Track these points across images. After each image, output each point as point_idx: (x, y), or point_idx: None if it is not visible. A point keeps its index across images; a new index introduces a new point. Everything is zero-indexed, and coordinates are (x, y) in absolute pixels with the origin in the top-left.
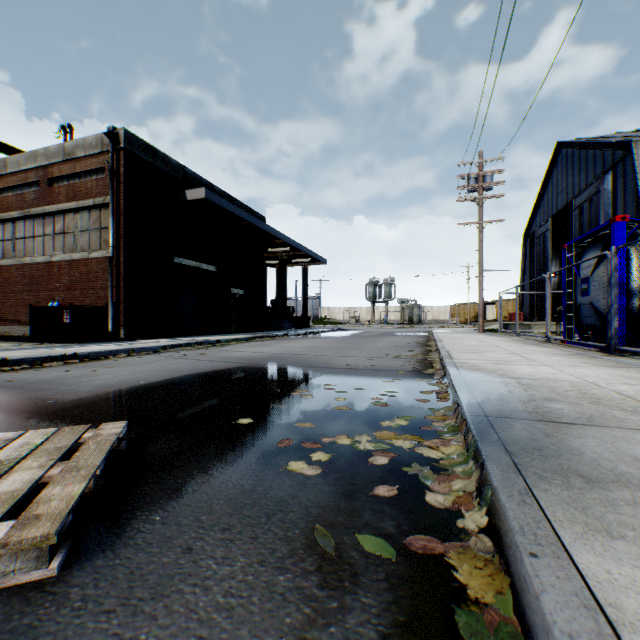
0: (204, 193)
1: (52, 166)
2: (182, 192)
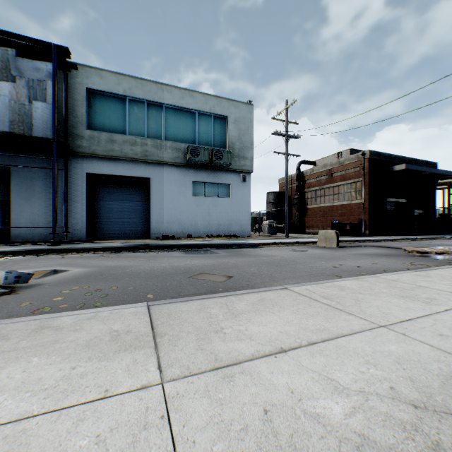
0: (404, 166)
1: (332, 169)
2: (390, 167)
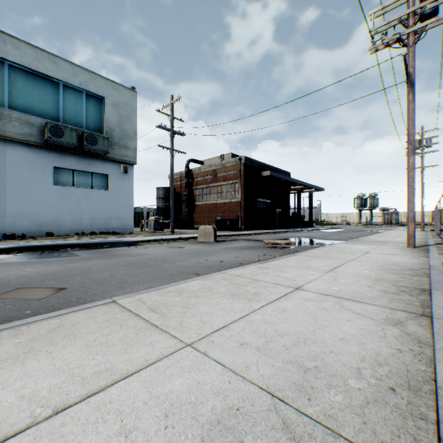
0: (269, 173)
1: (217, 169)
2: (260, 173)
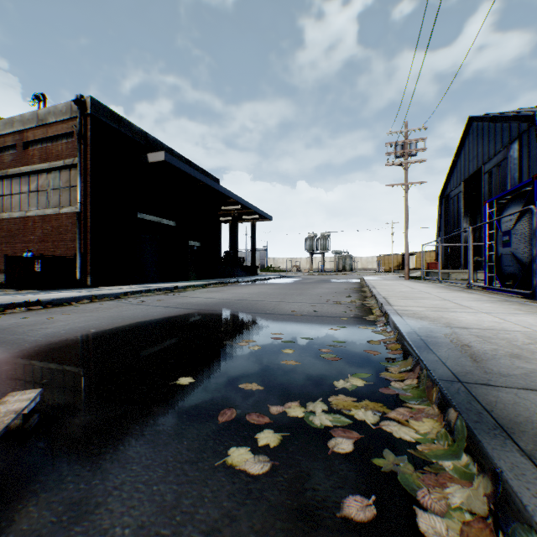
0: (164, 156)
1: (27, 131)
2: (144, 155)
